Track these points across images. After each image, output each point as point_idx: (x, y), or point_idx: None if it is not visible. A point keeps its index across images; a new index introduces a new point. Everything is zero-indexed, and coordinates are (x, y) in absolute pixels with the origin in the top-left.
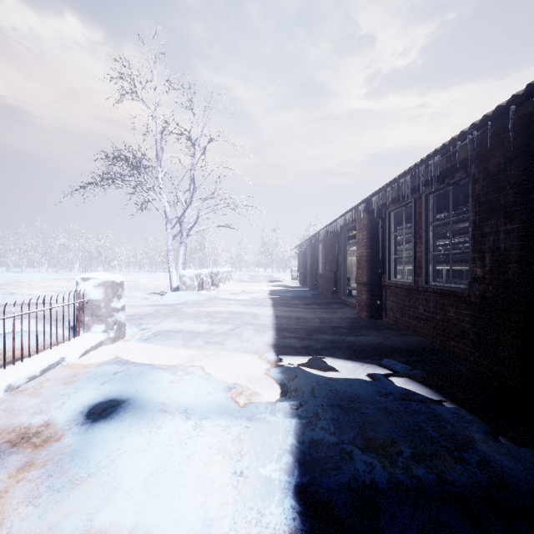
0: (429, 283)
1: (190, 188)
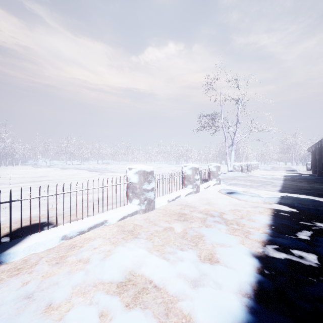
0: None
1: (237, 124)
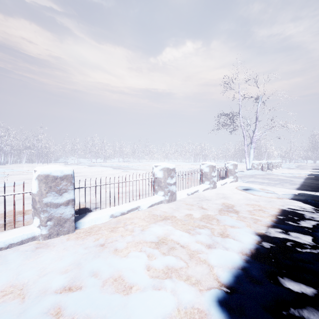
0: None
1: (256, 122)
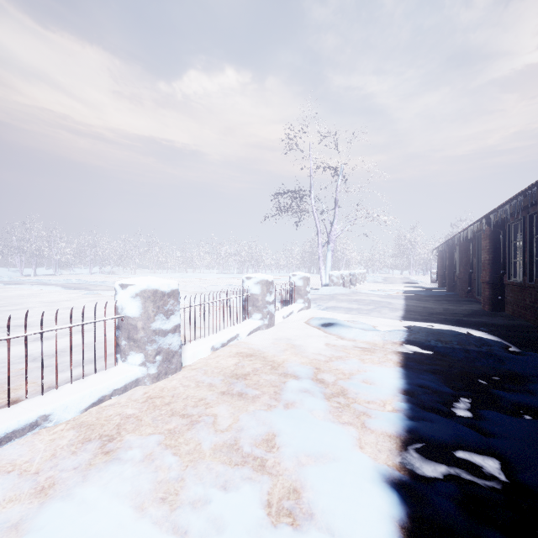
0: (532, 281)
1: (335, 208)
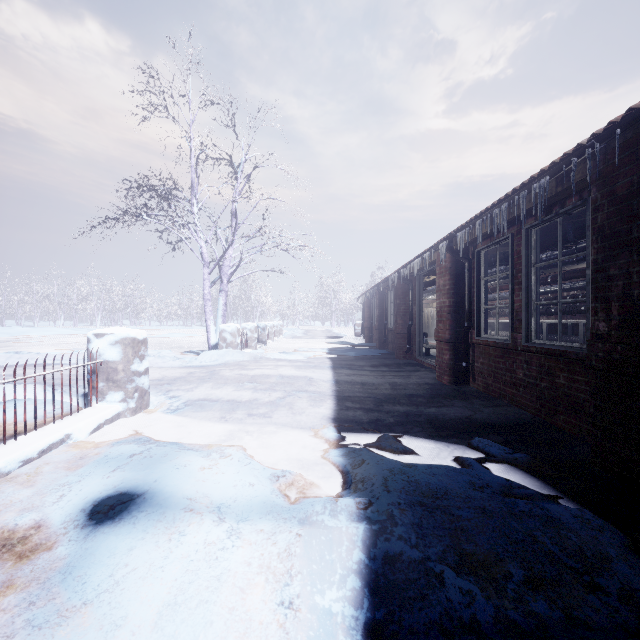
0: (530, 340)
1: (232, 224)
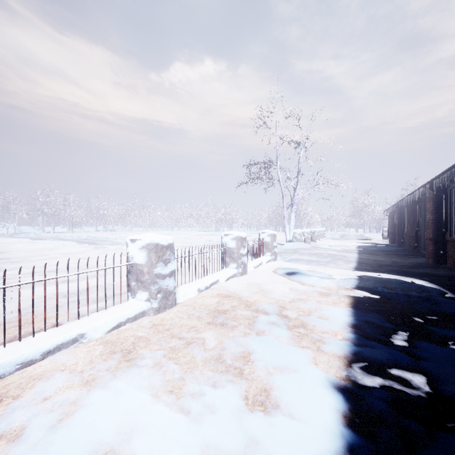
0: None
1: (298, 176)
